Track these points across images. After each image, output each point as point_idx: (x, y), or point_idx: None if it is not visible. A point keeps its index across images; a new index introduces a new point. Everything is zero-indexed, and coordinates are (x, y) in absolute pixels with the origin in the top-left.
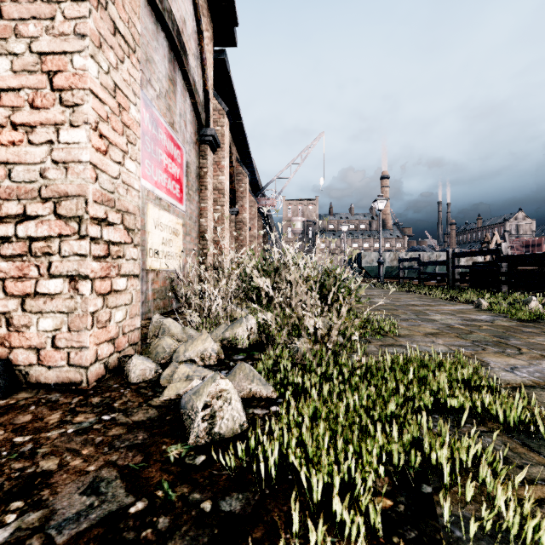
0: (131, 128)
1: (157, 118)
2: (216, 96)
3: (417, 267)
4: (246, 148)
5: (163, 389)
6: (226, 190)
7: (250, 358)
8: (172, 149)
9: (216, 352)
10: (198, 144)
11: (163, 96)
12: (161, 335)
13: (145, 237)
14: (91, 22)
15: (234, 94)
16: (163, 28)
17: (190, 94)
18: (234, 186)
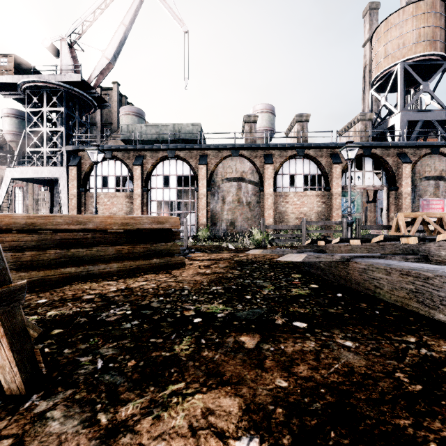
0: None
1: (429, 200)
2: None
3: None
4: None
5: None
6: None
7: None
8: (437, 202)
9: None
10: None
11: (431, 194)
12: None
13: None
14: (403, 211)
15: None
16: (431, 180)
17: None
18: None
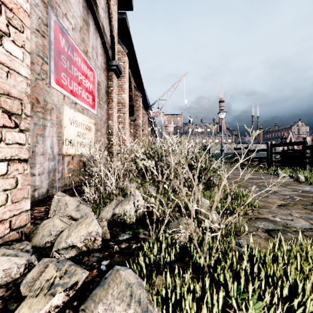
0: (15, 12)
1: (73, 45)
2: (120, 43)
3: (246, 153)
4: (140, 80)
5: (18, 305)
6: (126, 103)
7: (135, 239)
8: (86, 70)
9: (101, 235)
10: (107, 71)
11: (77, 30)
12: (57, 213)
13: (61, 130)
14: None
15: (132, 43)
16: None
17: (100, 35)
18: (133, 103)
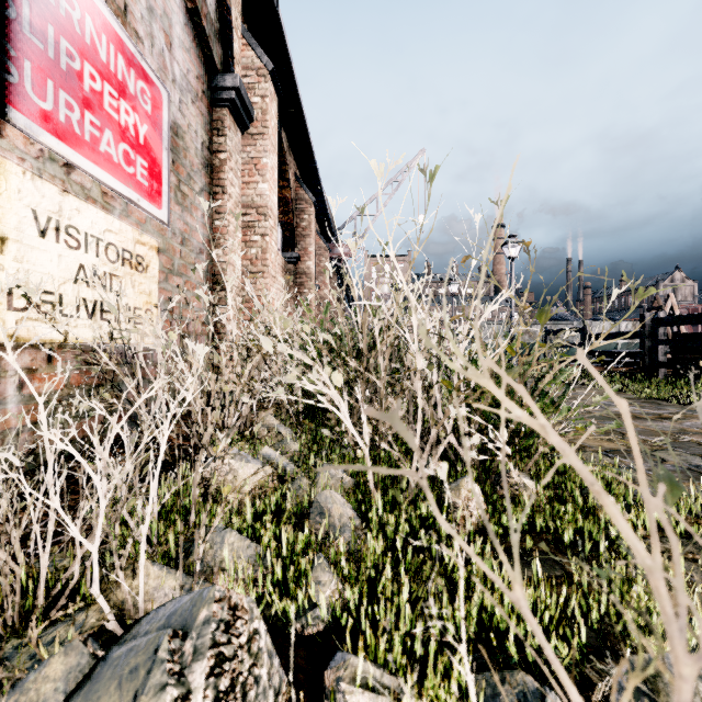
0: None
1: None
2: (253, 44)
3: (581, 343)
4: (311, 161)
5: None
6: (270, 208)
7: None
8: (120, 68)
9: None
10: (209, 105)
11: None
12: None
13: None
14: None
15: (287, 53)
16: None
17: None
18: (292, 219)
